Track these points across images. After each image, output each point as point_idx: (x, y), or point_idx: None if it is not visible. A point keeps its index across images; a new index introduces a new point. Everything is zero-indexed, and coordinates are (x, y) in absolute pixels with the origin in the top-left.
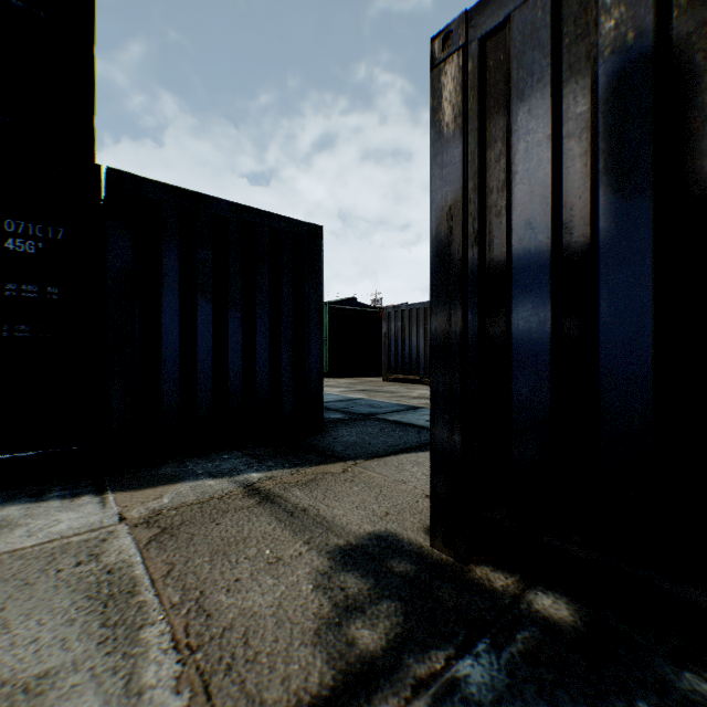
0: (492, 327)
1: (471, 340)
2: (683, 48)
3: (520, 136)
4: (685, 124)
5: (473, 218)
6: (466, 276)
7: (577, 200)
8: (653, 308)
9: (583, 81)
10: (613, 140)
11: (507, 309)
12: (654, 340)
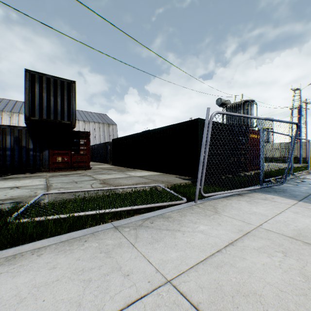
0: (4, 153)
1: (2, 154)
2: (20, 138)
3: (8, 138)
4: (21, 142)
5: (2, 143)
6: (1, 148)
7: (13, 144)
8: (19, 153)
9: (14, 136)
10: (16, 142)
11: (6, 152)
12: (19, 154)
